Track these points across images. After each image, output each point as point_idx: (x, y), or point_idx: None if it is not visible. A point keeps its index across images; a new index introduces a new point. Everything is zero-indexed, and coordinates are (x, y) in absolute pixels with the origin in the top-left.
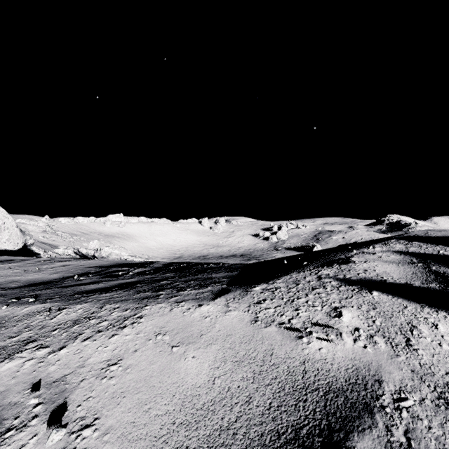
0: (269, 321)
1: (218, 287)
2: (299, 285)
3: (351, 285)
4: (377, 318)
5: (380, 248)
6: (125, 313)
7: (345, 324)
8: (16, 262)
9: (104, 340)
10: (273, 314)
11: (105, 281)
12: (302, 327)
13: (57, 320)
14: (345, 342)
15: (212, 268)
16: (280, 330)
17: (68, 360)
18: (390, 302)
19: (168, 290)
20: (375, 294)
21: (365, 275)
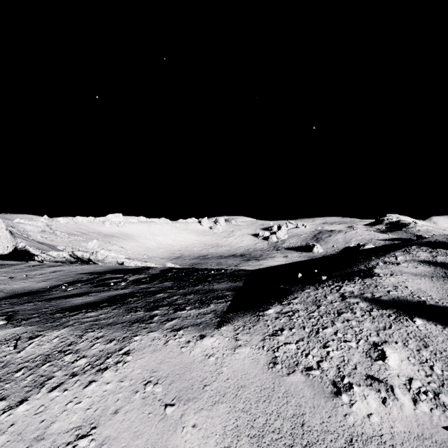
0: (291, 364)
1: (222, 305)
2: (321, 307)
3: (384, 309)
4: (434, 363)
5: (403, 256)
6: (109, 346)
7: (394, 372)
8: (4, 267)
9: (78, 391)
10: (296, 353)
11: (96, 292)
12: (337, 376)
13: (25, 355)
14: (402, 403)
15: (214, 275)
16: (309, 380)
17: (24, 425)
18: (443, 336)
19: (164, 308)
20: (419, 322)
21: (398, 293)
